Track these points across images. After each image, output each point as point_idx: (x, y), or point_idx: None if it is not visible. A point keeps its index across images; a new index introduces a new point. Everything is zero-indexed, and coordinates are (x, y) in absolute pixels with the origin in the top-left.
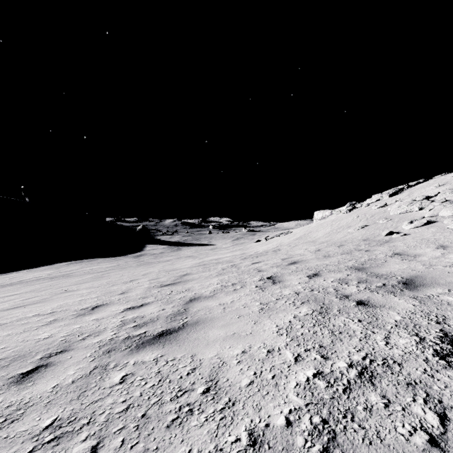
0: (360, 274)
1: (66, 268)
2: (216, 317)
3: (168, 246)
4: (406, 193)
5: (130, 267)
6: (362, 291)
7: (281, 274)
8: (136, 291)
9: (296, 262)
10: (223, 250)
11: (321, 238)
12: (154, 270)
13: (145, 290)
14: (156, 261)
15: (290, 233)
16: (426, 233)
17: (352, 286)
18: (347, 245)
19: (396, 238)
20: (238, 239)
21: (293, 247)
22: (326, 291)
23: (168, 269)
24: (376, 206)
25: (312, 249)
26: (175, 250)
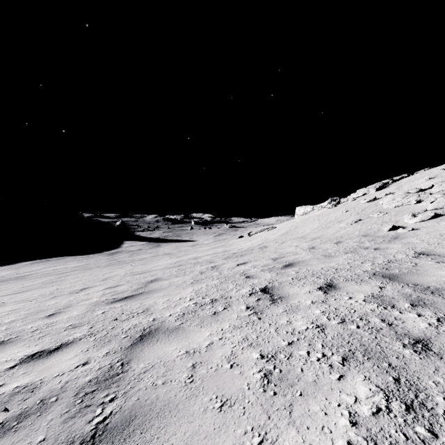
0: (400, 288)
1: (27, 268)
2: (173, 402)
3: (147, 243)
4: (394, 187)
5: (97, 267)
6: (443, 330)
7: (279, 283)
8: (74, 310)
9: (293, 263)
10: (204, 247)
11: (311, 234)
12: (121, 272)
13: (87, 309)
14: (130, 260)
15: (274, 228)
16: (439, 227)
17: (410, 313)
18: (346, 242)
19: (405, 233)
20: (220, 235)
21: (281, 244)
22: (370, 324)
23: (136, 271)
24: (365, 200)
25: (305, 246)
26: (154, 246)
